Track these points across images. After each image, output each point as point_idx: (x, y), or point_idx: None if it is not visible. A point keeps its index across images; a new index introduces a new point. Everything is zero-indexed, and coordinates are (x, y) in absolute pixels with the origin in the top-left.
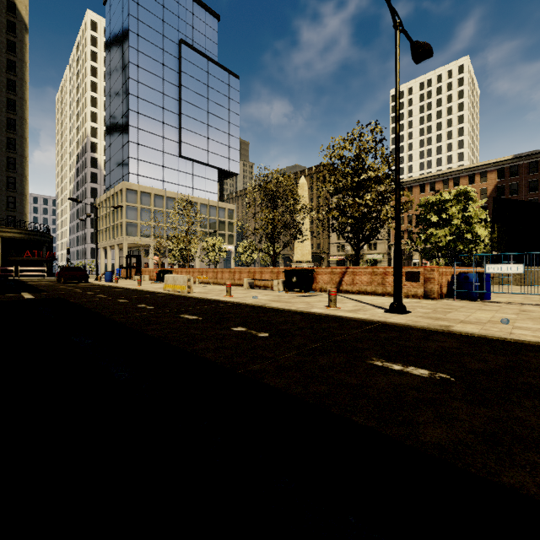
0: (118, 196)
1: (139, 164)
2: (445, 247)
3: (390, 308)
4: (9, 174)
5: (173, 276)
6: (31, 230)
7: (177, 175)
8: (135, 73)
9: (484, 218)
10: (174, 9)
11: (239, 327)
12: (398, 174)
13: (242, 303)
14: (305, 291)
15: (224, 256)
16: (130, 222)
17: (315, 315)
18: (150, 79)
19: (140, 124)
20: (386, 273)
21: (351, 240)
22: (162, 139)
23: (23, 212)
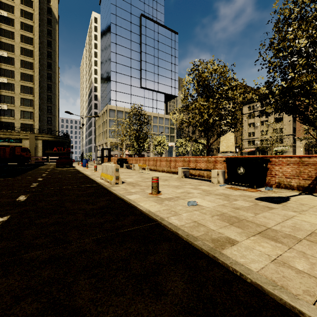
0: (105, 114)
1: (117, 94)
2: None
3: None
4: (48, 104)
5: (105, 165)
6: (57, 135)
7: (139, 99)
8: (114, 39)
9: None
10: None
11: None
12: None
13: (167, 226)
14: (252, 185)
15: (167, 148)
16: (111, 129)
17: None
18: (123, 41)
19: (117, 69)
20: None
21: None
22: (130, 78)
23: (55, 125)
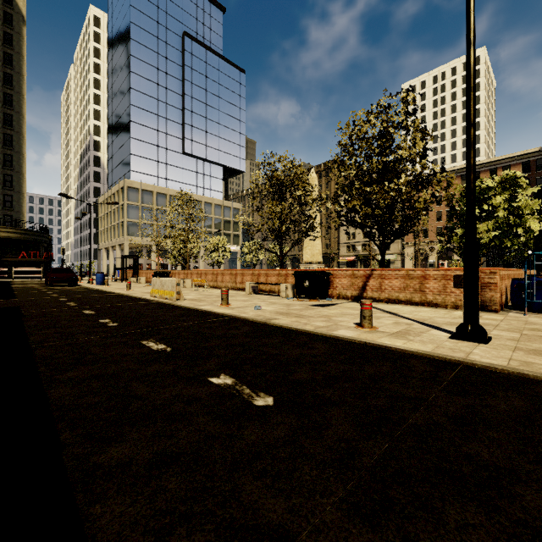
0: (119, 194)
1: (141, 161)
2: (487, 245)
3: (457, 331)
4: (6, 171)
5: (160, 279)
6: (27, 230)
7: (181, 173)
8: (137, 67)
9: (540, 208)
10: (177, 1)
11: (222, 375)
12: (473, 127)
13: (239, 317)
14: (319, 298)
15: (228, 256)
16: (131, 221)
17: (346, 344)
18: (152, 73)
19: (142, 120)
20: (425, 277)
21: (374, 235)
22: (165, 135)
23: (20, 211)
